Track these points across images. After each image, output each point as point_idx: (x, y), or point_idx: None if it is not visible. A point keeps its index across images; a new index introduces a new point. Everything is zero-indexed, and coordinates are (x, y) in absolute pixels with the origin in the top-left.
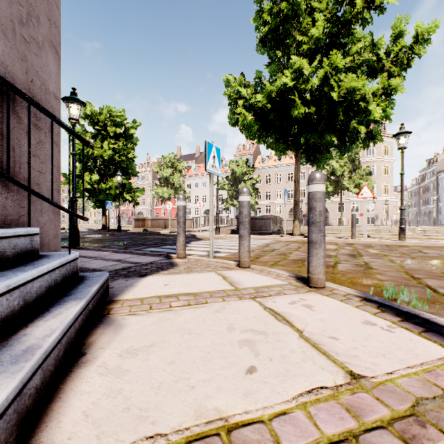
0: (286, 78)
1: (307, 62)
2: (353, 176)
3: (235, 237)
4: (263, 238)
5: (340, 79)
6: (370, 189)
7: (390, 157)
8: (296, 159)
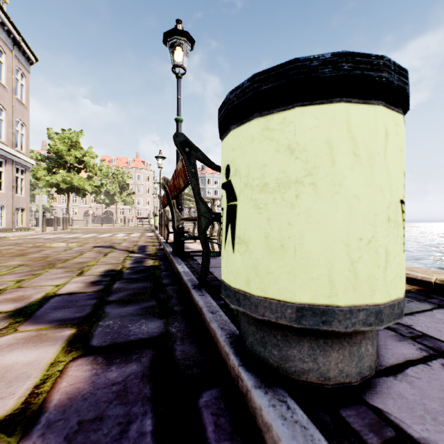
0: (59, 176)
1: (66, 173)
2: (122, 195)
3: (37, 228)
4: (51, 228)
5: (79, 178)
6: (131, 203)
7: (151, 183)
8: (68, 196)
